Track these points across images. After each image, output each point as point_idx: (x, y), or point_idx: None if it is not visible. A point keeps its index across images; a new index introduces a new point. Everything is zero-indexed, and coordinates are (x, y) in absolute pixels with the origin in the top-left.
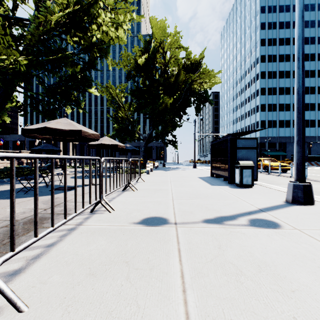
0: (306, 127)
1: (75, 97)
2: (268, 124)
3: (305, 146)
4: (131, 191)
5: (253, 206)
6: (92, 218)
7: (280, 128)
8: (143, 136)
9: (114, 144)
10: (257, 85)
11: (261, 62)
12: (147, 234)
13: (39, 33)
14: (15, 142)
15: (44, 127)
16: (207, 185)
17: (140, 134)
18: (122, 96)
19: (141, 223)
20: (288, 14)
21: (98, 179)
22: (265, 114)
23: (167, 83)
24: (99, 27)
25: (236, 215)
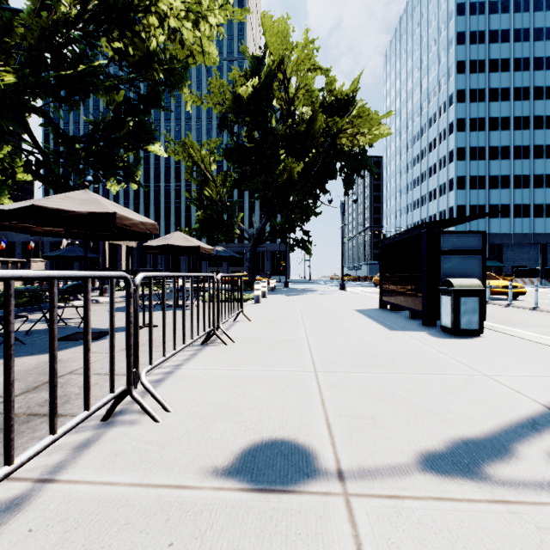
0: (538, 216)
1: (124, 160)
2: (471, 212)
3: (537, 251)
4: (220, 345)
5: (523, 395)
6: (98, 447)
7: (491, 218)
8: (249, 233)
9: (193, 246)
10: (451, 142)
11: (458, 103)
12: (252, 545)
13: (42, 25)
14: (27, 244)
15: (30, 206)
16: (380, 330)
17: (243, 229)
18: (211, 160)
19: (236, 474)
20: (506, 17)
21: (160, 314)
22: (464, 194)
23: (293, 135)
24: (163, 19)
25: (503, 433)
